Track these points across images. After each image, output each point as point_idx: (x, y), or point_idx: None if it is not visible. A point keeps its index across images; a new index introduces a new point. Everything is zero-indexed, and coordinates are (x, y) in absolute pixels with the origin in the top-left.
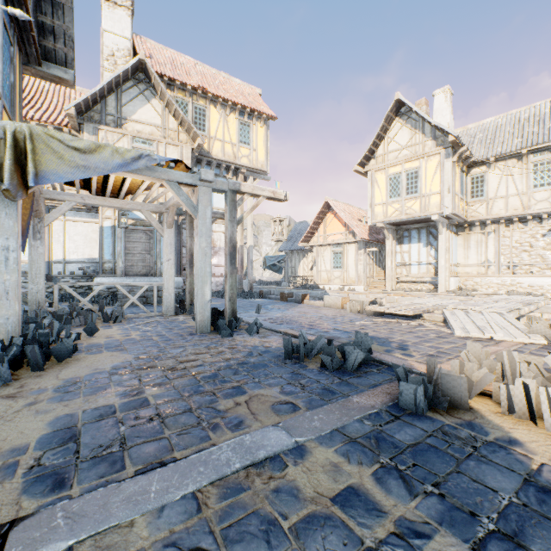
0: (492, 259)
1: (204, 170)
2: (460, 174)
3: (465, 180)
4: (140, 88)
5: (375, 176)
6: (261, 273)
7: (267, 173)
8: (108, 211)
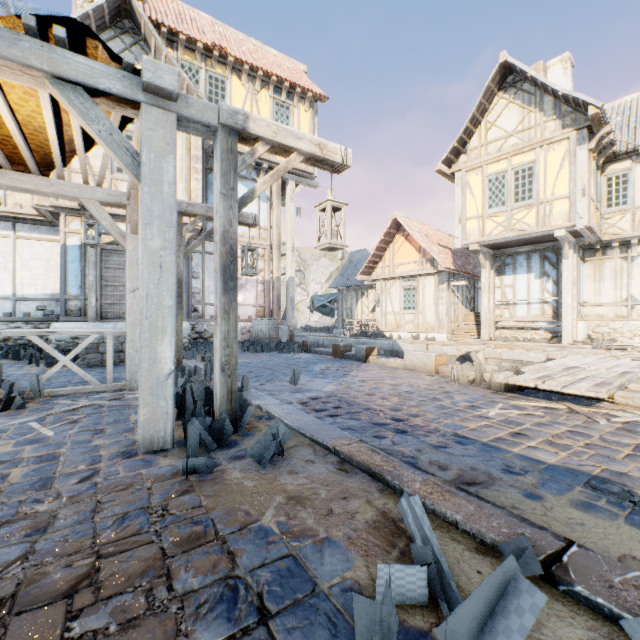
0: (639, 295)
1: (151, 60)
2: (594, 171)
3: (599, 181)
4: (125, 41)
5: (467, 178)
6: (308, 317)
7: (314, 176)
8: (74, 222)
